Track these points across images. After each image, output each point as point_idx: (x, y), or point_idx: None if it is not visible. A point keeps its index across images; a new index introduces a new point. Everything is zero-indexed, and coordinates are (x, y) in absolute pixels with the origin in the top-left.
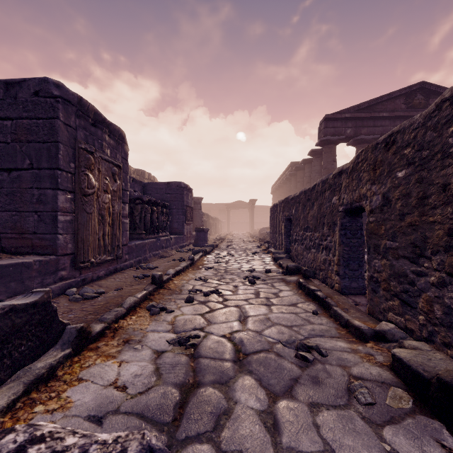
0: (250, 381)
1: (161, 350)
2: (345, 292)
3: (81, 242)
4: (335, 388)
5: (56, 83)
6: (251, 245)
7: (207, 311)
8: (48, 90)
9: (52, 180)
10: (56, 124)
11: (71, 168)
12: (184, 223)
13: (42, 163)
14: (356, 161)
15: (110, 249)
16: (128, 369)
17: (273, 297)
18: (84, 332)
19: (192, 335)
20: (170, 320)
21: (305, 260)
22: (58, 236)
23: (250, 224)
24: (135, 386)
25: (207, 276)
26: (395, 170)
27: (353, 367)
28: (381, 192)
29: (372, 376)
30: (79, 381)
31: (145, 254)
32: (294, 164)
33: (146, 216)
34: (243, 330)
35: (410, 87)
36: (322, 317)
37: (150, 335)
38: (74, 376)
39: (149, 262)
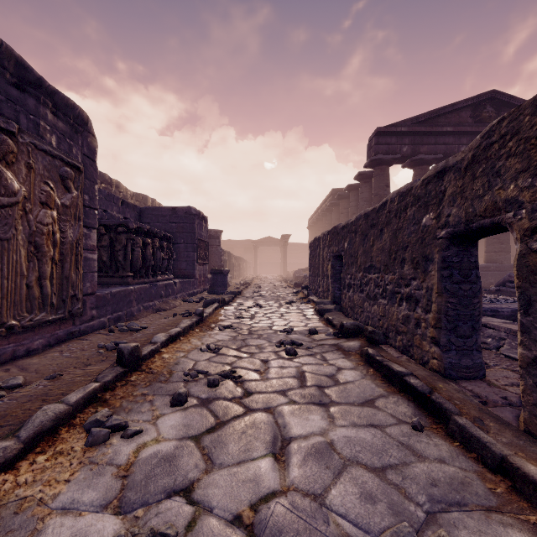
0: None
1: None
2: (451, 375)
3: None
4: None
5: None
6: (285, 291)
7: (210, 426)
8: None
9: None
10: None
11: None
12: (195, 262)
13: None
14: (484, 142)
15: (57, 302)
16: None
17: (330, 385)
18: None
19: (155, 531)
20: (125, 462)
21: (367, 314)
22: None
23: (282, 265)
24: None
25: (221, 342)
26: None
27: None
28: None
29: None
30: None
31: (130, 307)
32: (335, 192)
33: (134, 250)
34: (282, 491)
35: (479, 96)
36: (434, 437)
37: (51, 527)
38: None
39: (136, 318)
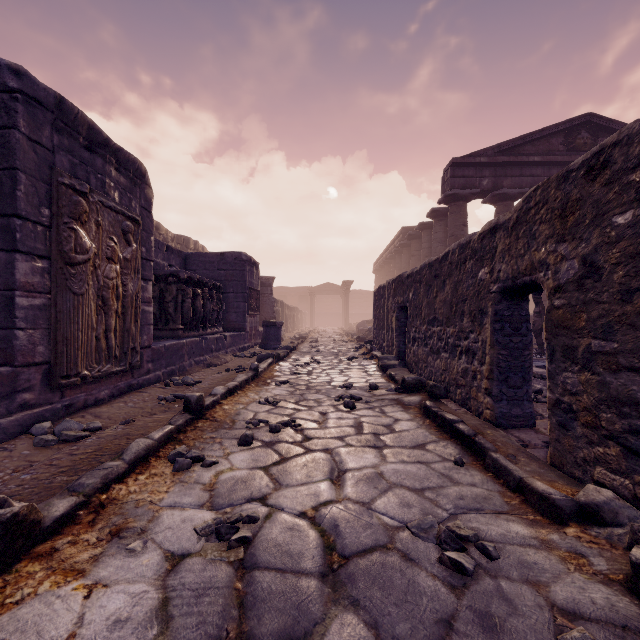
0: (355, 631)
1: (181, 550)
2: (501, 424)
3: (62, 343)
4: None
5: (13, 68)
6: (346, 346)
7: (275, 460)
8: None
9: (5, 236)
10: (13, 137)
11: (42, 216)
12: (246, 314)
13: None
14: (524, 206)
15: (120, 354)
16: (104, 605)
17: (385, 433)
18: (21, 524)
19: (243, 516)
20: (209, 482)
21: (430, 369)
22: (16, 332)
23: (343, 317)
24: None
25: (279, 396)
26: (609, 212)
27: (553, 583)
28: (578, 255)
29: (598, 610)
30: None
31: (182, 361)
32: (406, 231)
33: (184, 302)
34: (337, 501)
35: (572, 120)
36: (472, 470)
37: (165, 515)
38: None
39: (189, 373)
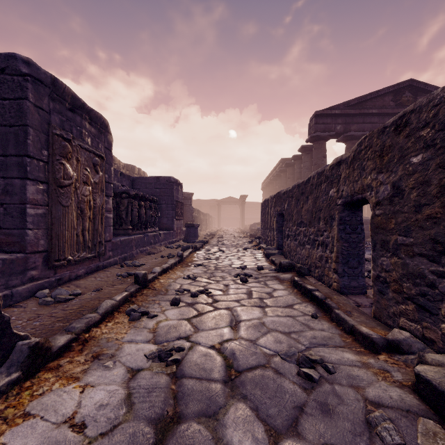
0: (244, 412)
1: (137, 367)
2: (344, 292)
3: (55, 238)
4: (350, 421)
5: (25, 60)
6: (242, 240)
7: (195, 314)
8: (15, 67)
9: (19, 169)
10: (25, 105)
11: (43, 155)
12: (174, 218)
13: (8, 149)
14: (358, 148)
15: (91, 246)
16: (92, 397)
17: (267, 297)
18: (40, 349)
19: (175, 347)
20: (152, 327)
21: (299, 256)
22: (27, 231)
23: (240, 220)
24: (97, 423)
25: (196, 274)
26: (408, 155)
27: (367, 387)
28: (390, 182)
29: (393, 402)
30: (25, 418)
31: (131, 250)
32: (284, 160)
33: (133, 210)
34: (234, 339)
35: (399, 84)
36: (322, 321)
37: (126, 347)
38: (20, 409)
39: (136, 259)
